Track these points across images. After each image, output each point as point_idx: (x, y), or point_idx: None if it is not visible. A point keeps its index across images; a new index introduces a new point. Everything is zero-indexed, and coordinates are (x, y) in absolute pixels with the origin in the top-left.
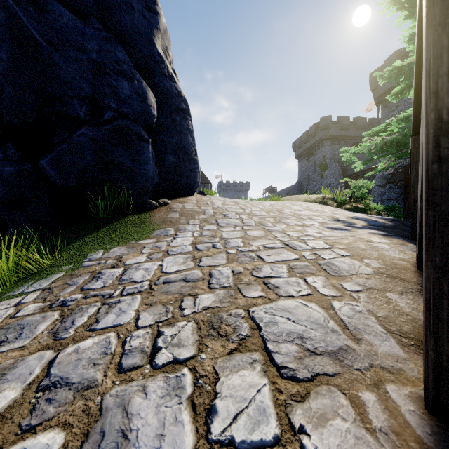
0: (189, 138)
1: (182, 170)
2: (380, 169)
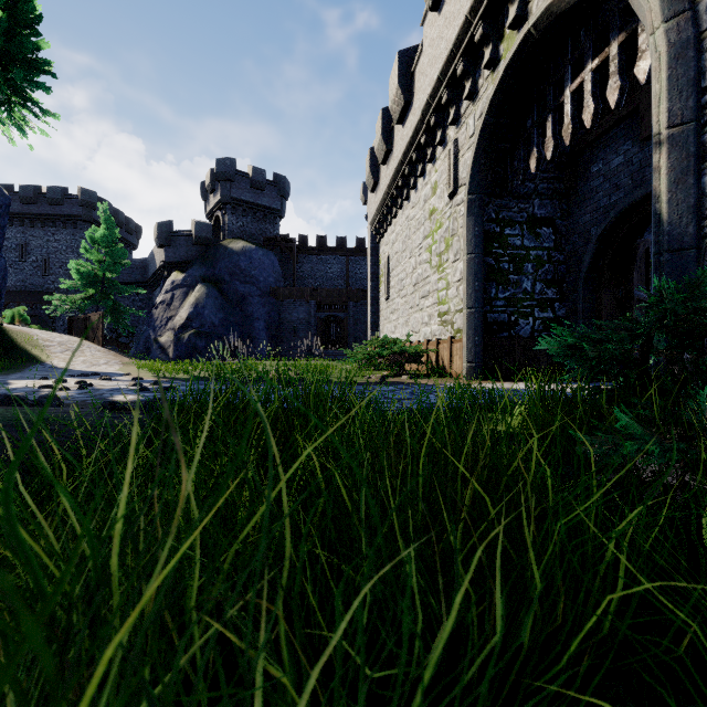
0: None
1: None
2: (58, 314)
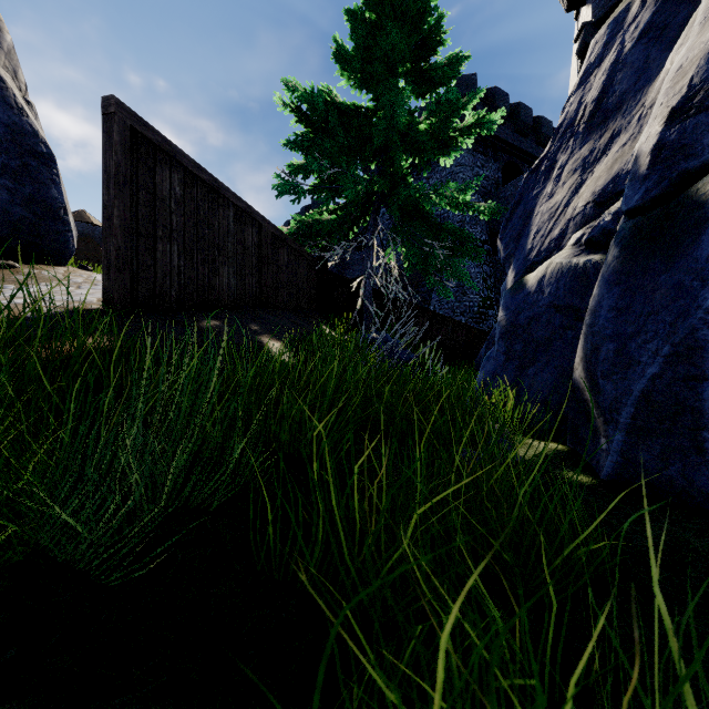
0: (53, 191)
1: (42, 229)
2: None
